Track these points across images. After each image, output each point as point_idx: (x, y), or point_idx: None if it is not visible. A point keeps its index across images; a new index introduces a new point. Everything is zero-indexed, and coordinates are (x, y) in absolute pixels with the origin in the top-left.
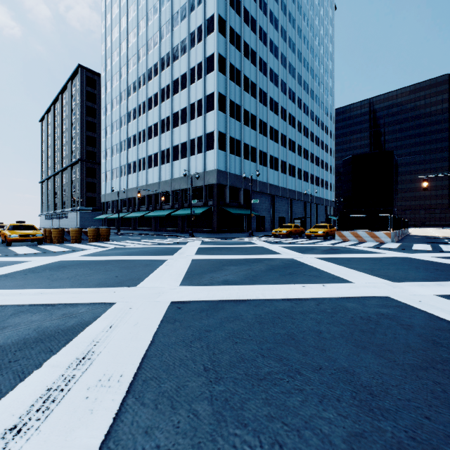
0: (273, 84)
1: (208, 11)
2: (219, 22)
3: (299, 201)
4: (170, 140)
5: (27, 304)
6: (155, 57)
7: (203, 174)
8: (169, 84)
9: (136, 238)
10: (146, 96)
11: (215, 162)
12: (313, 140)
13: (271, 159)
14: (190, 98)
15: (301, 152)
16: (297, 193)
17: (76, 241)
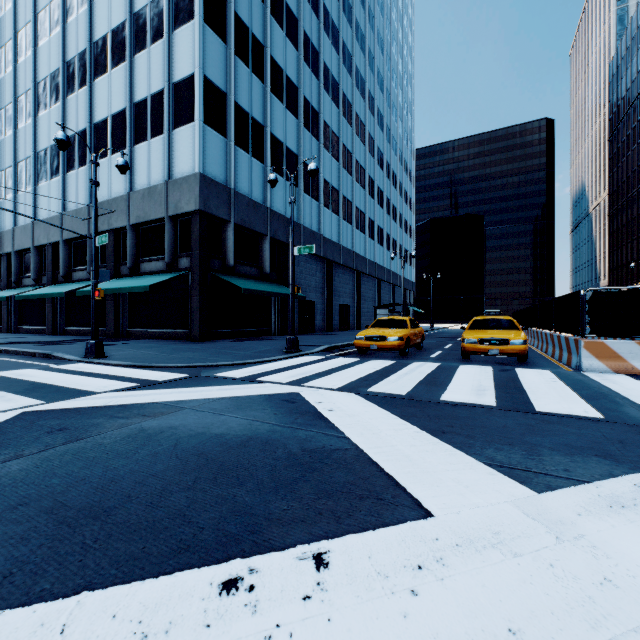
0: (330, 41)
1: None
2: None
3: (370, 277)
4: (86, 109)
5: None
6: None
7: (165, 186)
8: None
9: None
10: (33, 8)
11: (195, 155)
12: (390, 178)
13: (327, 189)
14: None
15: (373, 191)
16: (367, 261)
17: None
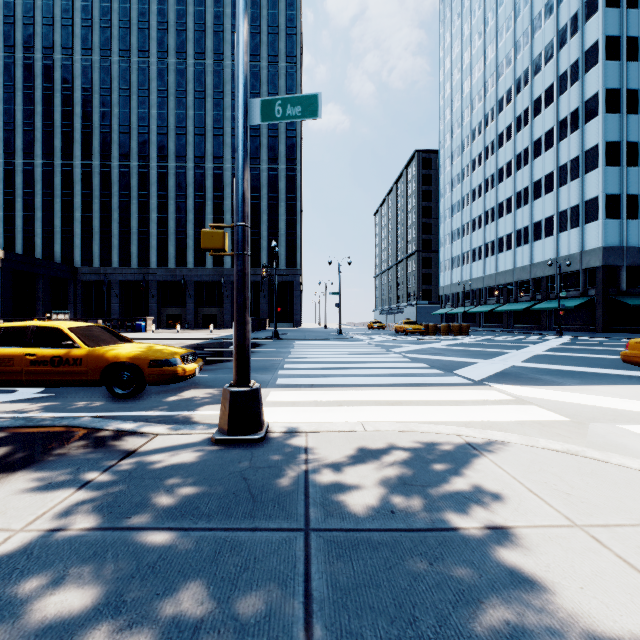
0: None
1: (587, 39)
2: (607, 46)
3: None
4: (529, 217)
5: (479, 350)
6: (507, 118)
7: (579, 254)
8: (527, 146)
9: (492, 334)
10: (495, 168)
11: (599, 238)
12: None
13: None
14: (559, 158)
15: None
16: None
17: (445, 334)
